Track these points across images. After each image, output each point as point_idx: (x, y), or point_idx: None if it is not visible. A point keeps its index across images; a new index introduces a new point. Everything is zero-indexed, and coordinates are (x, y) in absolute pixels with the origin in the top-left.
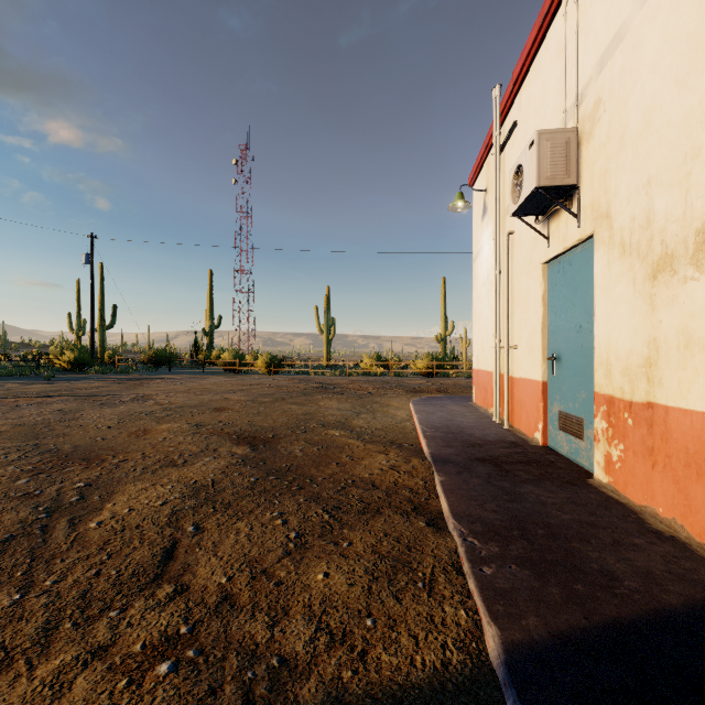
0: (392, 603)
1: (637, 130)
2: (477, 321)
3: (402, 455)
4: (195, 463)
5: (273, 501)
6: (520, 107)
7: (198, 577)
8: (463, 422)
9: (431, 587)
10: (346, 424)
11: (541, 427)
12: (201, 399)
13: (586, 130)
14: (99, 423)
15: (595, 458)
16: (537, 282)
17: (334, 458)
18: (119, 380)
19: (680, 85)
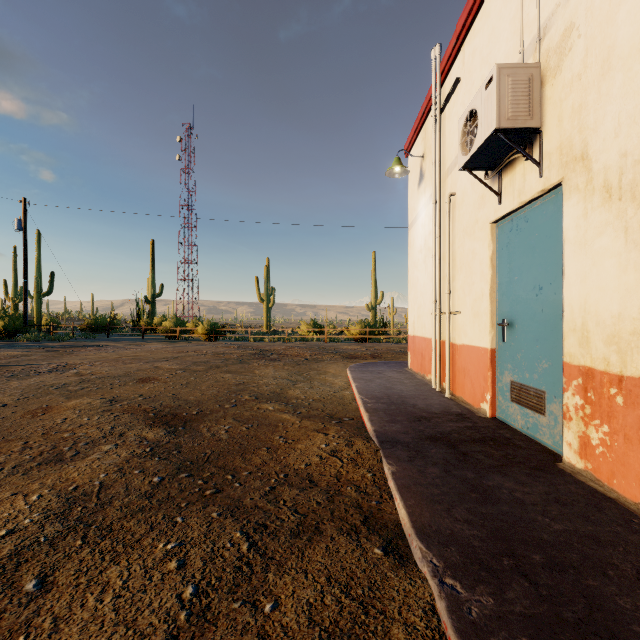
0: None
1: (631, 46)
2: (413, 287)
3: (343, 435)
4: (89, 455)
5: (175, 519)
6: (463, 62)
7: None
8: (403, 390)
9: None
10: (281, 395)
11: (489, 398)
12: (128, 368)
13: (552, 65)
14: None
15: (565, 438)
16: (484, 243)
17: (265, 441)
18: (49, 348)
19: None
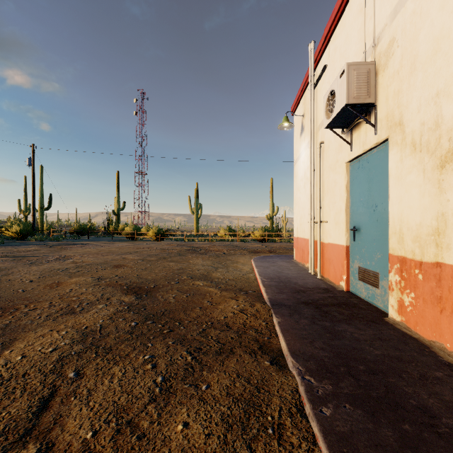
0: None
1: (426, 56)
2: (297, 204)
3: (248, 300)
4: (90, 310)
5: (147, 344)
6: (329, 55)
7: (66, 432)
8: (289, 274)
9: (280, 433)
10: (208, 276)
11: (345, 278)
12: (105, 258)
13: (382, 63)
14: (24, 278)
15: (389, 302)
16: (342, 176)
17: (198, 303)
18: (51, 245)
19: None
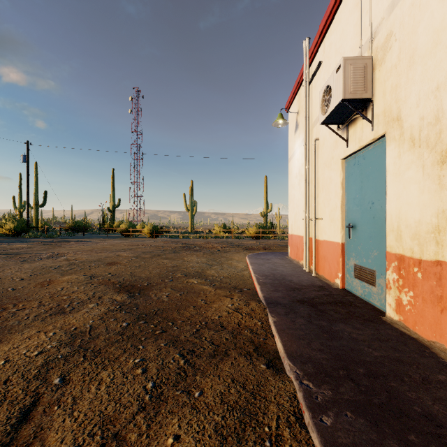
0: None
1: (426, 49)
2: (291, 201)
3: (243, 299)
4: (81, 309)
5: (138, 347)
6: (324, 51)
7: None
8: (283, 271)
9: (278, 446)
10: (202, 274)
11: (340, 276)
12: (99, 256)
13: (379, 57)
14: (15, 276)
15: (387, 301)
16: (337, 172)
17: (192, 302)
18: (45, 242)
19: None
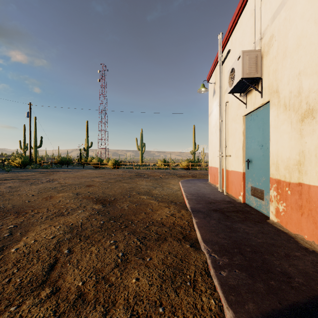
0: (173, 296)
1: (293, 48)
2: (210, 144)
3: (176, 208)
4: (73, 213)
5: (111, 234)
6: (231, 42)
7: (66, 282)
8: (204, 191)
9: (194, 285)
10: (149, 193)
11: (242, 194)
12: (80, 181)
13: (265, 50)
14: (28, 193)
15: (270, 210)
16: (240, 125)
17: (143, 210)
18: (42, 172)
19: (317, 23)
